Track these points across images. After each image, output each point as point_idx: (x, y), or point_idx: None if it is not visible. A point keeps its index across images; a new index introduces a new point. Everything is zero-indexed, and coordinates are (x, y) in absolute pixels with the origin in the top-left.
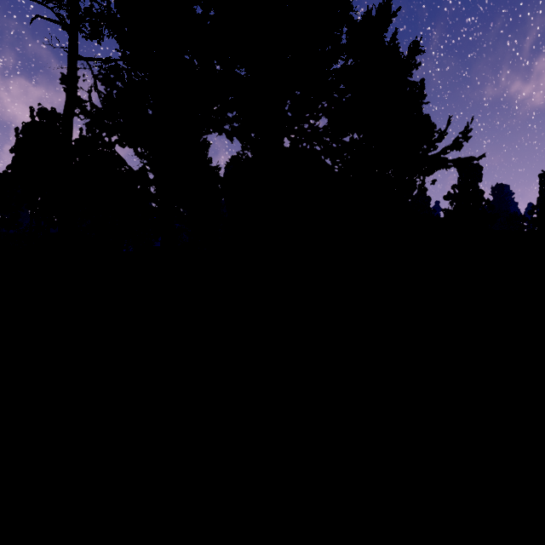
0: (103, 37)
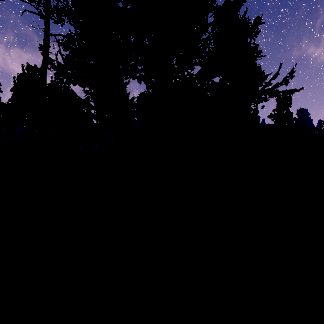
0: (64, 22)
